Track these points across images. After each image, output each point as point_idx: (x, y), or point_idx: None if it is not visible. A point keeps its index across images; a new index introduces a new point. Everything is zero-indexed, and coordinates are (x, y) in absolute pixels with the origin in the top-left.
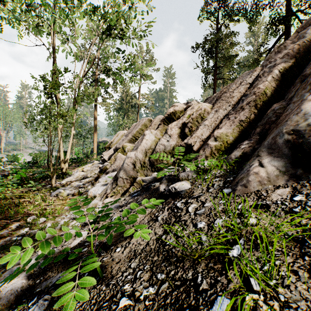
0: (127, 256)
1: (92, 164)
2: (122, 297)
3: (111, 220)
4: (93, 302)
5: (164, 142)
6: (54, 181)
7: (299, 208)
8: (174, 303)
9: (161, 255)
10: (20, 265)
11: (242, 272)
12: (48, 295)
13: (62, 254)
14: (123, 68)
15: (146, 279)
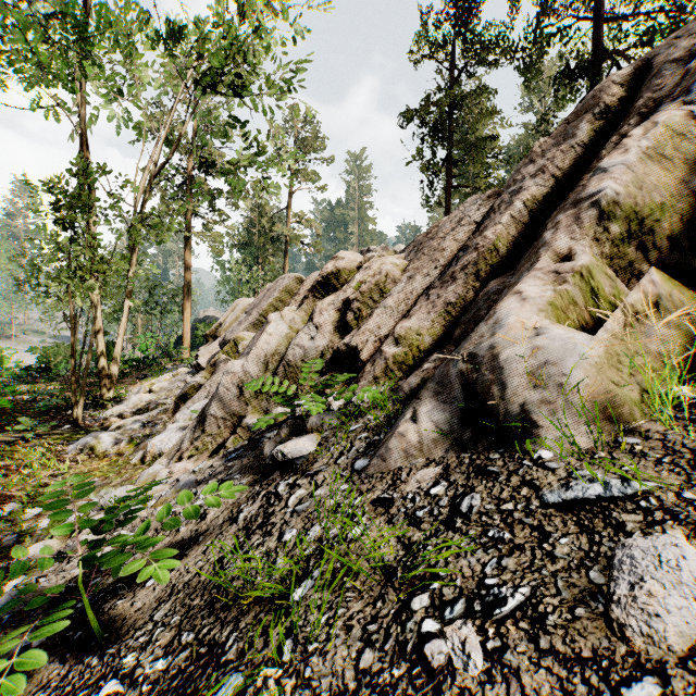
0: (158, 597)
1: (173, 375)
2: (112, 678)
3: None
4: (66, 691)
5: (303, 340)
6: (79, 416)
7: (427, 509)
8: (179, 687)
9: (207, 595)
10: None
11: (289, 629)
12: None
13: (17, 600)
14: (243, 161)
15: (165, 643)
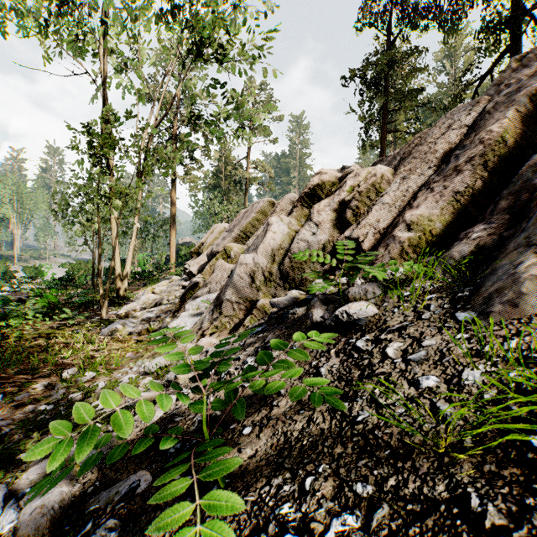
0: (270, 445)
1: (169, 281)
2: (283, 532)
3: (218, 376)
4: None
5: (306, 235)
6: (105, 310)
7: None
8: None
9: (350, 443)
10: None
11: None
12: (115, 520)
13: (147, 439)
14: (223, 113)
15: (330, 495)
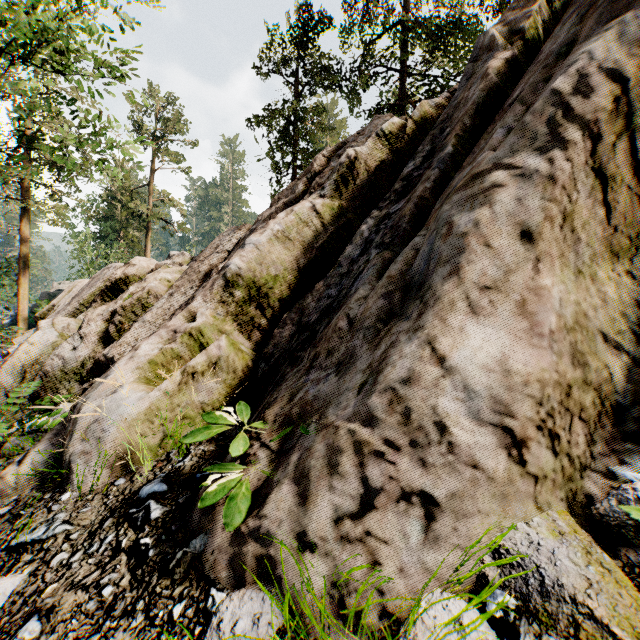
0: None
1: None
2: None
3: None
4: None
5: (65, 350)
6: None
7: None
8: None
9: None
10: None
11: None
12: None
13: None
14: (73, 142)
15: None
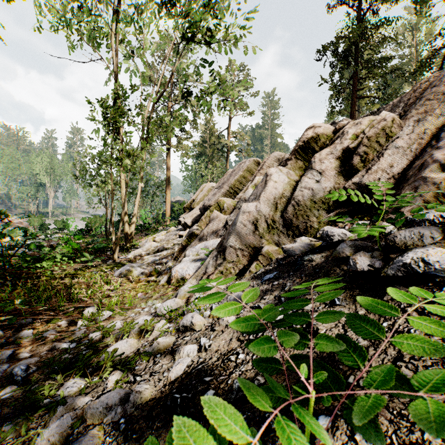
0: None
1: (166, 231)
2: None
3: None
4: None
5: (309, 183)
6: (116, 254)
7: None
8: None
9: None
10: (77, 410)
11: None
12: None
13: None
14: (212, 87)
15: None
